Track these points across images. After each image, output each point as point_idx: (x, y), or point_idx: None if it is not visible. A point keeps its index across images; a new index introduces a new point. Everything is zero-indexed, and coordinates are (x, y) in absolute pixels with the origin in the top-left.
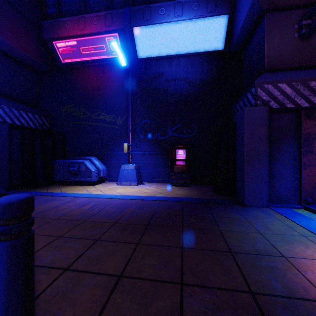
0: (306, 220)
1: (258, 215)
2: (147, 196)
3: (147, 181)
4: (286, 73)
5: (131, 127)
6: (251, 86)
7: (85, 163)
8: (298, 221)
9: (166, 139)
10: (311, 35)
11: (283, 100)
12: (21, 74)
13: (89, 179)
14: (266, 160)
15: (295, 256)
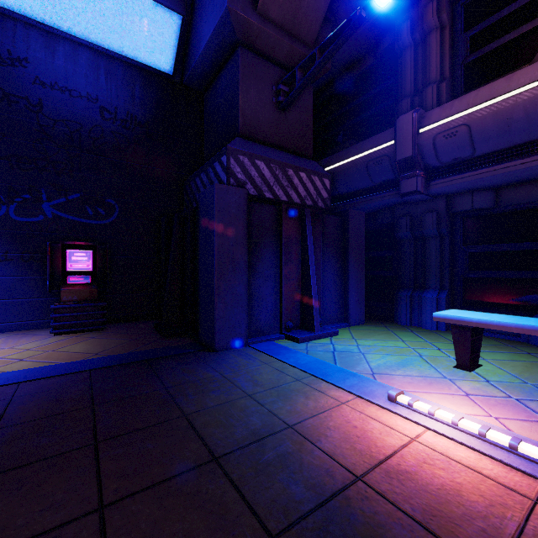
0: (294, 355)
1: (238, 363)
2: None
3: None
4: (264, 148)
5: None
6: (221, 152)
7: None
8: (286, 359)
9: (36, 223)
10: (288, 108)
11: (261, 186)
12: None
13: None
14: (245, 273)
15: (301, 420)
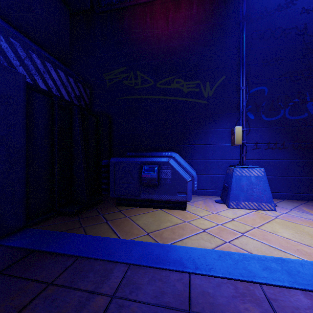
0: None
1: None
2: None
3: None
4: None
5: (245, 95)
6: None
7: (172, 165)
8: None
9: (302, 120)
10: None
11: None
12: (46, 0)
13: (181, 198)
14: None
15: None
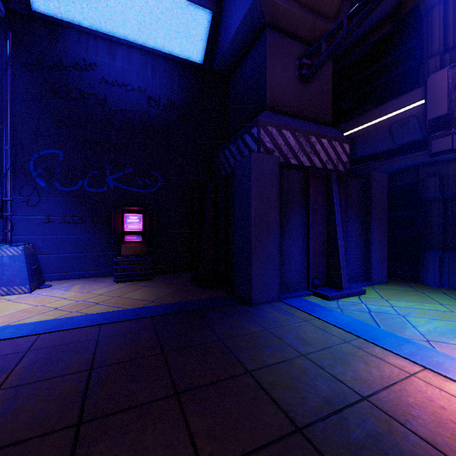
0: (330, 313)
1: (278, 318)
2: (63, 319)
3: (58, 279)
4: (289, 119)
5: (10, 157)
6: (251, 125)
7: None
8: (324, 318)
9: (102, 193)
10: (309, 80)
11: (287, 153)
12: None
13: None
14: (277, 233)
15: (373, 391)
